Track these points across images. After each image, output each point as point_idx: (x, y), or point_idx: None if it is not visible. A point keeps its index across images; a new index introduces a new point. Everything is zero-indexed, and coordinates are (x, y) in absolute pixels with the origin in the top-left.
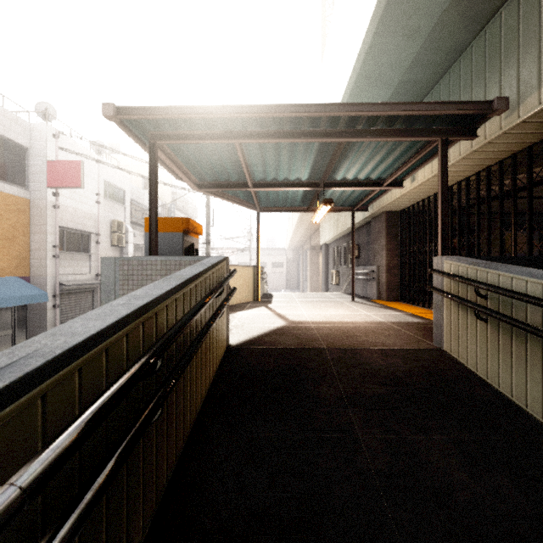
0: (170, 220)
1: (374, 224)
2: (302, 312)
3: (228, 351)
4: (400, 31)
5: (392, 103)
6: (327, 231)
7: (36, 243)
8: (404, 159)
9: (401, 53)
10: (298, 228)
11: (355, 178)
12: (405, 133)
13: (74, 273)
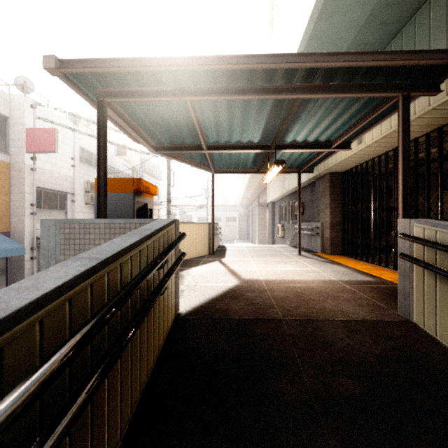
0: (121, 180)
1: (318, 184)
2: (254, 268)
3: (176, 323)
4: None
5: (354, 53)
6: (274, 190)
7: (16, 202)
8: (355, 120)
9: (356, 10)
10: (248, 188)
11: (304, 140)
12: (364, 89)
13: None
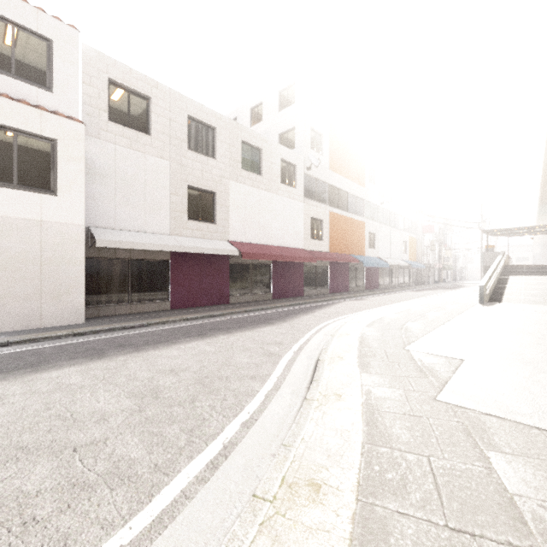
0: (490, 246)
1: None
2: None
3: (505, 265)
4: (546, 207)
5: (539, 225)
6: None
7: (418, 251)
8: None
9: None
10: None
11: (543, 229)
12: (546, 227)
13: (424, 261)
